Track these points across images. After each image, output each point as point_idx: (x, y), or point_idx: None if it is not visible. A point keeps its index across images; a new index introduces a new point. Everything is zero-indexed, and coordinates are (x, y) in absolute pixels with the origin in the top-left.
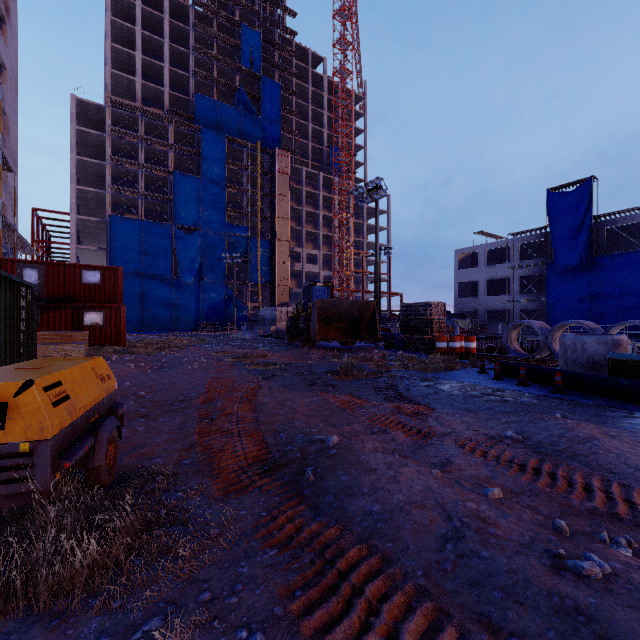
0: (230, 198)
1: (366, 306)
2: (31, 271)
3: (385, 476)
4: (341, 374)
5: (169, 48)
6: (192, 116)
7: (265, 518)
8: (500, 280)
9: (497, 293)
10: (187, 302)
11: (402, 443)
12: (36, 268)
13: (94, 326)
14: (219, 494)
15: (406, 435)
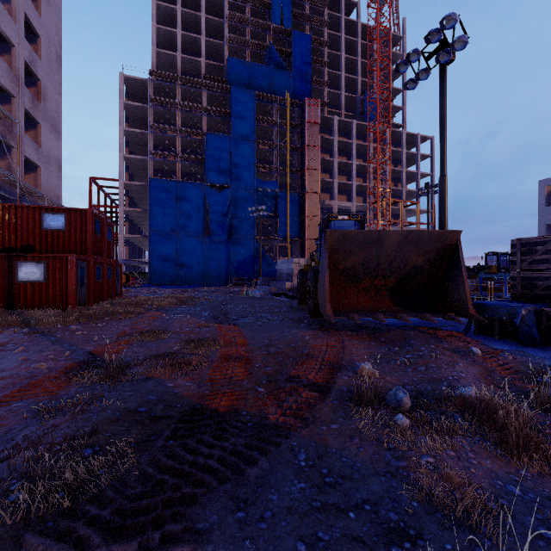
0: (261, 156)
1: (436, 244)
2: None
3: None
4: None
5: (206, 21)
6: (225, 80)
7: None
8: None
9: None
10: (218, 258)
11: None
12: None
13: (32, 282)
14: None
15: None
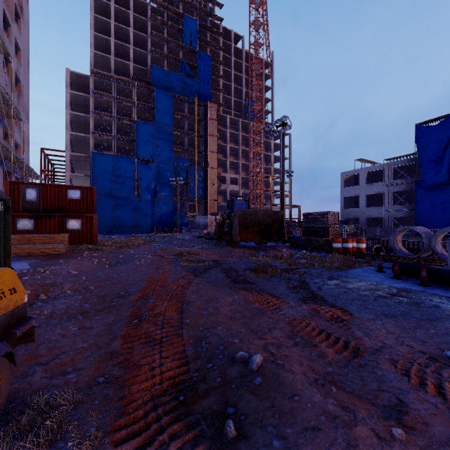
0: (176, 138)
1: (276, 215)
2: (31, 190)
3: (334, 446)
4: (258, 271)
5: (133, 34)
6: (149, 81)
7: None
8: (376, 195)
9: (374, 205)
10: (145, 212)
11: (331, 362)
12: (35, 188)
13: (74, 230)
14: None
15: (333, 350)
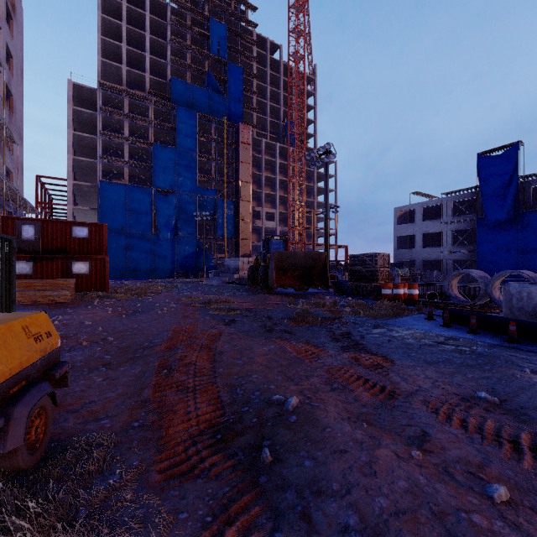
0: (201, 165)
1: (318, 257)
2: (29, 227)
3: (358, 463)
4: (297, 320)
5: (150, 40)
6: (169, 96)
7: (209, 530)
8: (434, 234)
9: (431, 245)
10: (164, 253)
11: (366, 404)
12: (33, 224)
13: (81, 274)
14: (160, 479)
15: (369, 394)
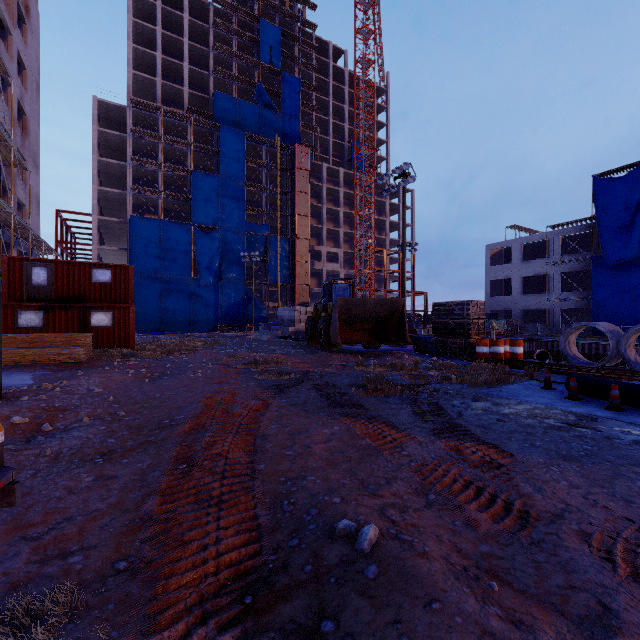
0: (249, 196)
1: (393, 305)
2: (40, 270)
3: None
4: (368, 388)
5: (189, 47)
6: (211, 114)
7: None
8: (537, 277)
9: (533, 291)
10: (206, 302)
11: (486, 535)
12: (45, 267)
13: (102, 327)
14: None
15: (488, 515)
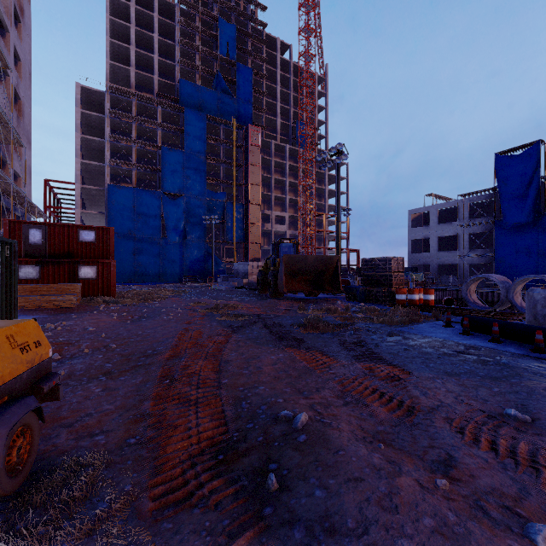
0: (209, 168)
1: (329, 261)
2: (35, 231)
3: (376, 494)
4: (307, 327)
5: (158, 41)
6: (177, 99)
7: None
8: (450, 237)
9: (447, 249)
10: (173, 258)
11: (383, 421)
12: (40, 228)
13: (88, 279)
14: (153, 508)
15: (386, 409)
